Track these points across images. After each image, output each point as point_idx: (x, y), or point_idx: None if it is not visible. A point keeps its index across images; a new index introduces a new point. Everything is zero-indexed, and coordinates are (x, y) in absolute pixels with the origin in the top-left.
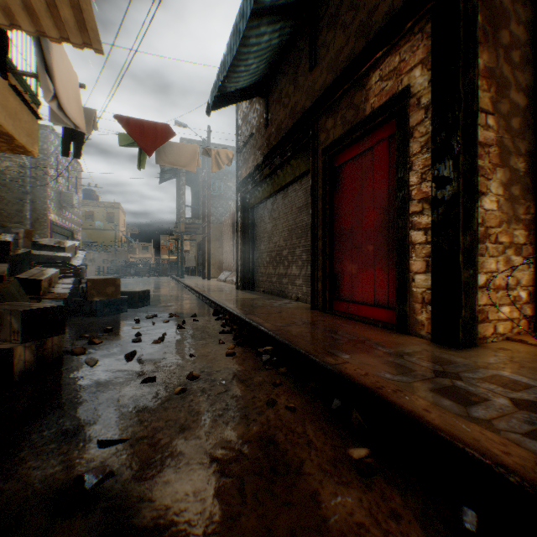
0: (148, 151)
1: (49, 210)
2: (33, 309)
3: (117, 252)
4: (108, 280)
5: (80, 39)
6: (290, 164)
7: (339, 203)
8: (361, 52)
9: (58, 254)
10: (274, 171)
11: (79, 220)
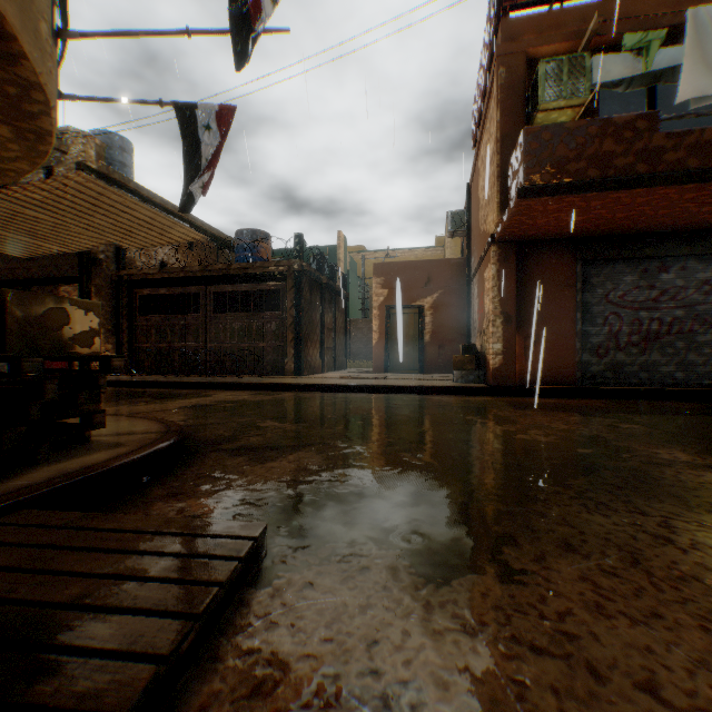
0: None
1: None
2: None
3: None
4: None
5: None
6: None
7: None
8: (58, 277)
9: None
10: None
11: None
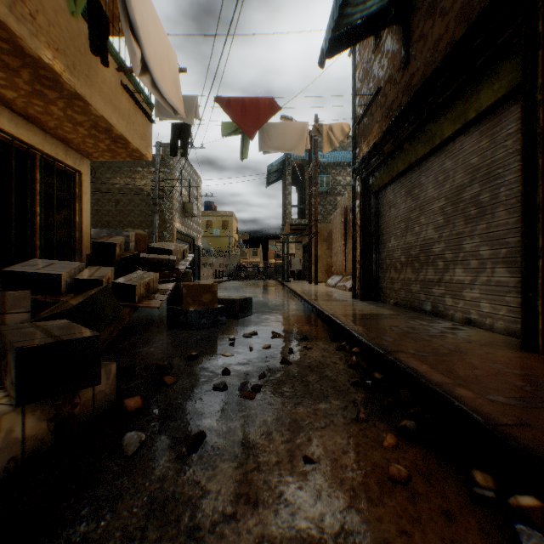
0: (250, 133)
1: (173, 219)
2: (39, 344)
3: (230, 256)
4: (204, 286)
5: None
6: (454, 103)
7: None
8: None
9: (163, 257)
10: (419, 127)
11: (198, 228)
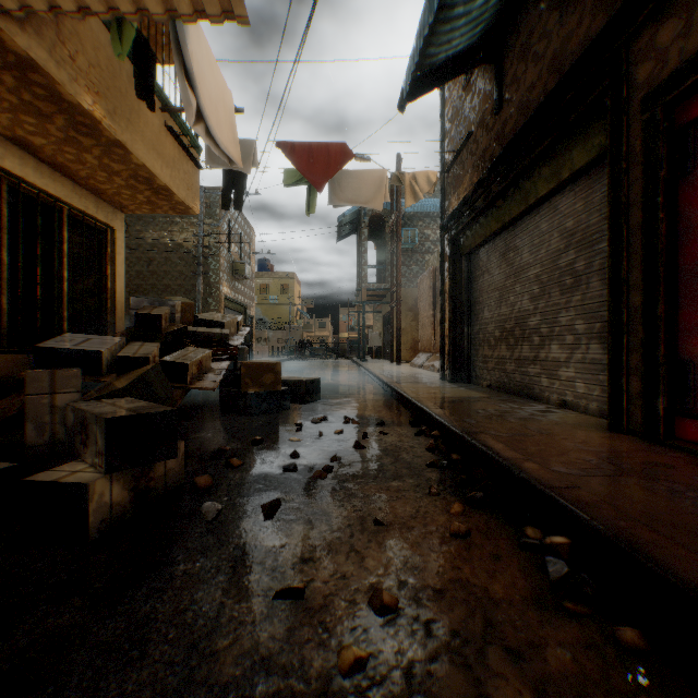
0: (318, 185)
1: (220, 283)
2: (124, 416)
3: (291, 329)
4: (265, 365)
5: (216, 5)
6: (548, 160)
7: (693, 203)
8: None
9: (214, 331)
10: (513, 182)
11: (251, 293)
